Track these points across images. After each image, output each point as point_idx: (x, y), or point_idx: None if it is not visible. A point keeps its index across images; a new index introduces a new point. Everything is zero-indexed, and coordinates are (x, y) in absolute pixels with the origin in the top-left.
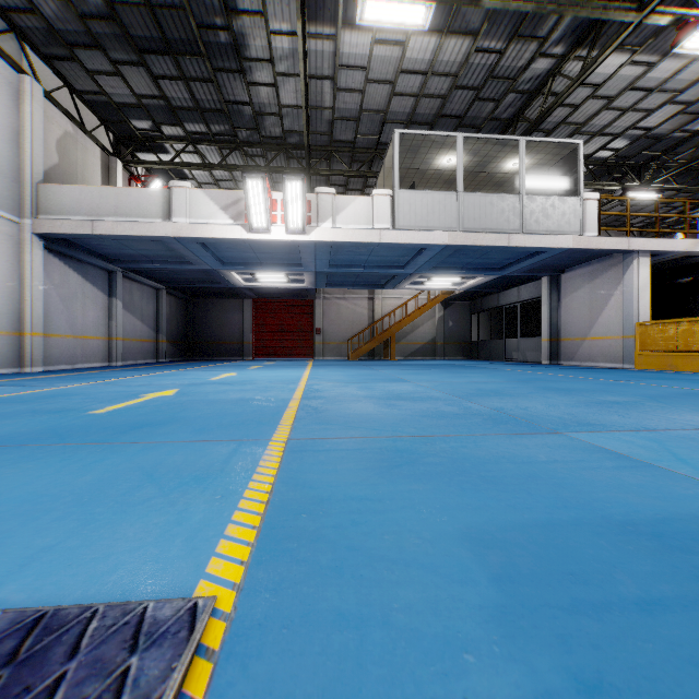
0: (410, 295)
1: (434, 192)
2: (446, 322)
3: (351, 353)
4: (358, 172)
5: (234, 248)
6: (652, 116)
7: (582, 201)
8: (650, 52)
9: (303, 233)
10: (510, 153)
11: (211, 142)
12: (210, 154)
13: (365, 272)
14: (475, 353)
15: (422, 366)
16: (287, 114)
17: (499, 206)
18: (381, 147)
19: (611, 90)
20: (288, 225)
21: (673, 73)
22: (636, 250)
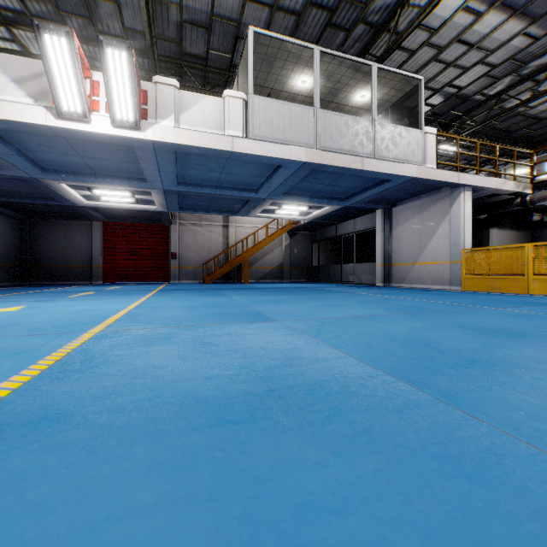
0: (261, 224)
1: (291, 104)
2: (291, 250)
3: (205, 276)
4: (211, 91)
5: (48, 146)
6: (466, 75)
7: (424, 134)
8: (482, 1)
9: (135, 127)
10: (360, 82)
11: (32, 28)
12: (35, 47)
13: (218, 194)
14: (316, 276)
15: (276, 290)
16: (126, 3)
17: (354, 129)
18: (235, 71)
19: (442, 39)
20: (115, 114)
21: (492, 30)
22: (463, 184)
